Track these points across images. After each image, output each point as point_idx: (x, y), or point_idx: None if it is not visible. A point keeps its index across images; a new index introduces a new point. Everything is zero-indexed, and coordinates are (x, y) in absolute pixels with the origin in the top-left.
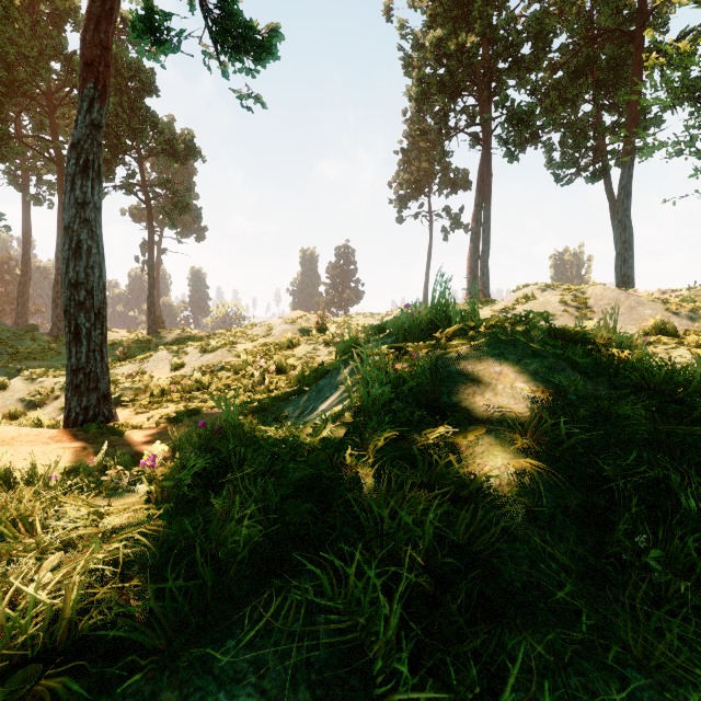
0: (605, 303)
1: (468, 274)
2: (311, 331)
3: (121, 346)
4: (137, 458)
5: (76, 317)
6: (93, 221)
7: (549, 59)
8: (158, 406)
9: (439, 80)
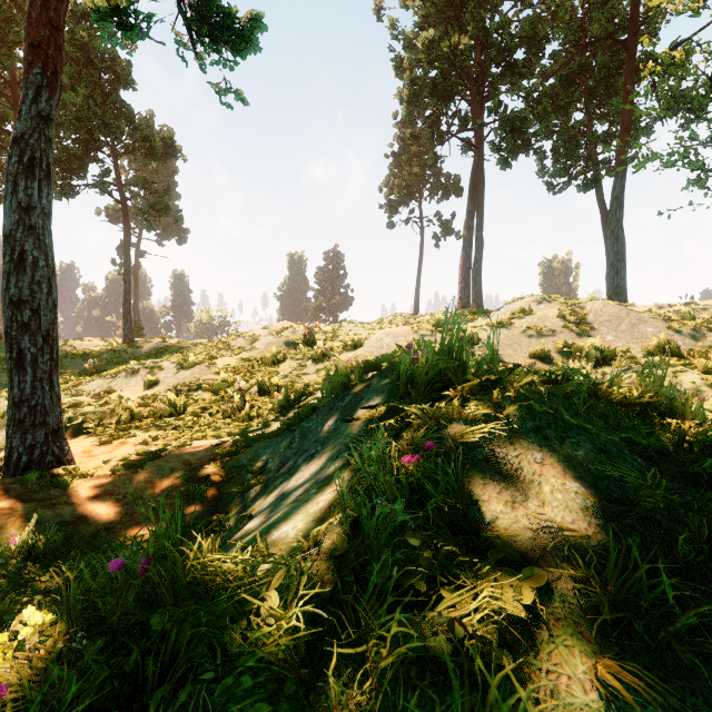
0: (605, 320)
1: (460, 282)
2: (298, 344)
3: (92, 357)
4: (79, 525)
5: (18, 340)
6: (41, 229)
7: (541, 66)
8: (124, 435)
9: (432, 83)
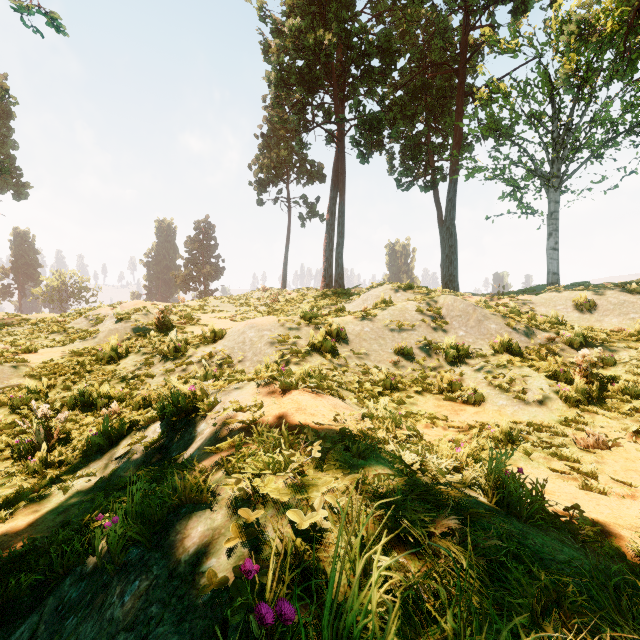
0: (456, 315)
1: (324, 262)
2: (150, 330)
3: None
4: None
5: None
6: None
7: (391, 78)
8: None
9: (298, 71)
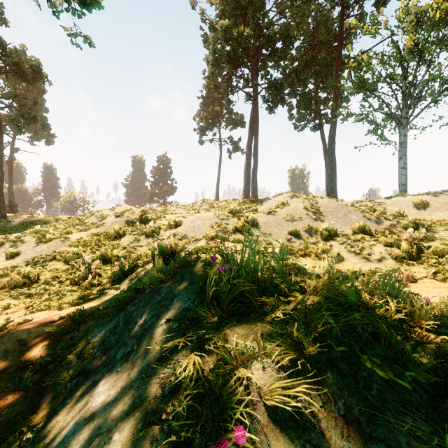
0: (330, 210)
1: (244, 181)
2: (136, 222)
3: None
4: None
5: None
6: None
7: (290, 54)
8: None
9: (227, 54)
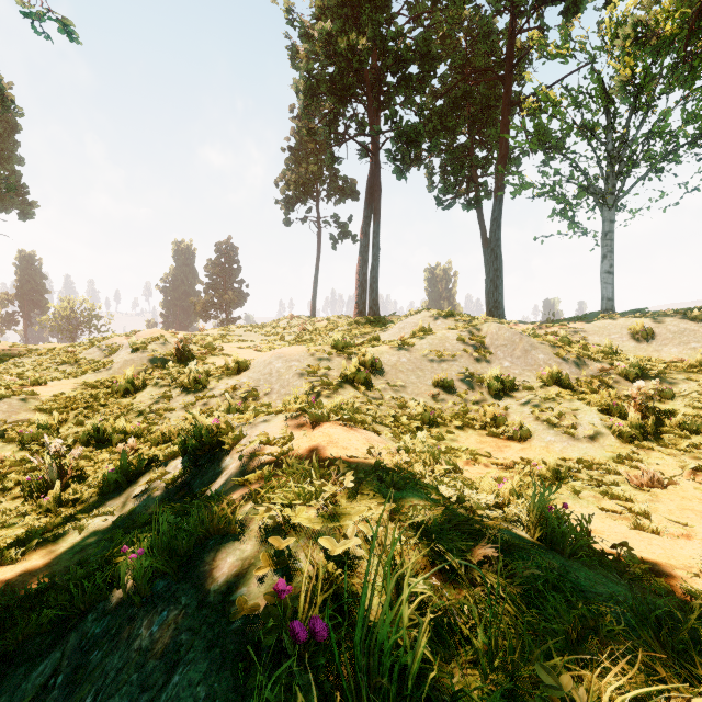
0: (501, 344)
1: (357, 287)
2: (168, 361)
3: None
4: None
5: None
6: None
7: (431, 86)
8: None
9: (329, 79)
